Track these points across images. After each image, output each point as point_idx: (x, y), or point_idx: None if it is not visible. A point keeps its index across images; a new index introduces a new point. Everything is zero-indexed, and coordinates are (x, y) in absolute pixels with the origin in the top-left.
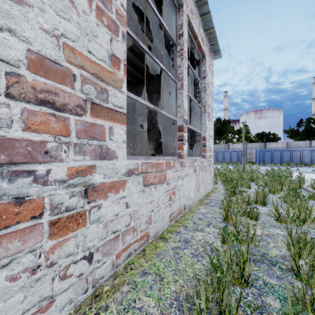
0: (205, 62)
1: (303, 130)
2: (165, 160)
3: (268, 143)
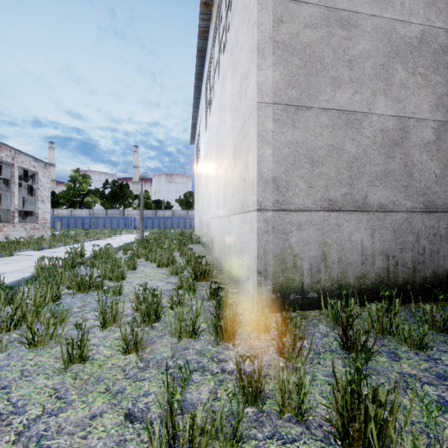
0: (38, 175)
1: (185, 201)
2: (2, 224)
3: (159, 211)
